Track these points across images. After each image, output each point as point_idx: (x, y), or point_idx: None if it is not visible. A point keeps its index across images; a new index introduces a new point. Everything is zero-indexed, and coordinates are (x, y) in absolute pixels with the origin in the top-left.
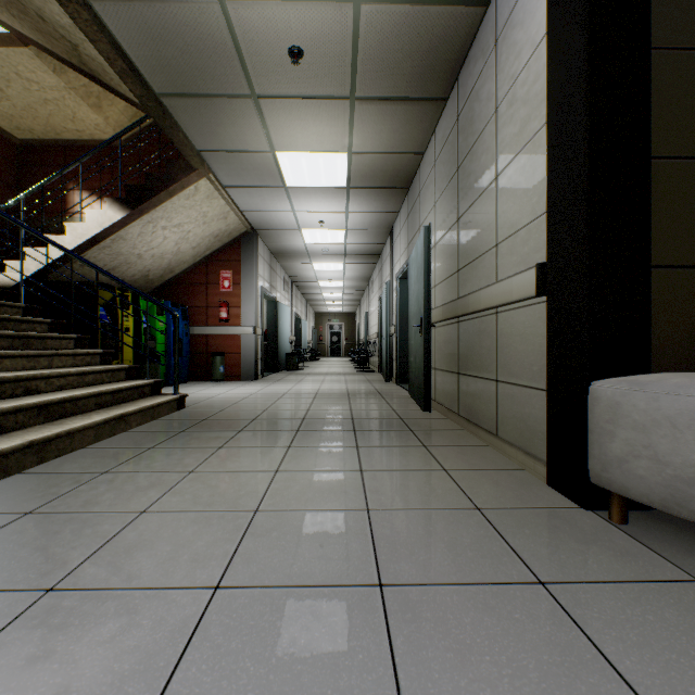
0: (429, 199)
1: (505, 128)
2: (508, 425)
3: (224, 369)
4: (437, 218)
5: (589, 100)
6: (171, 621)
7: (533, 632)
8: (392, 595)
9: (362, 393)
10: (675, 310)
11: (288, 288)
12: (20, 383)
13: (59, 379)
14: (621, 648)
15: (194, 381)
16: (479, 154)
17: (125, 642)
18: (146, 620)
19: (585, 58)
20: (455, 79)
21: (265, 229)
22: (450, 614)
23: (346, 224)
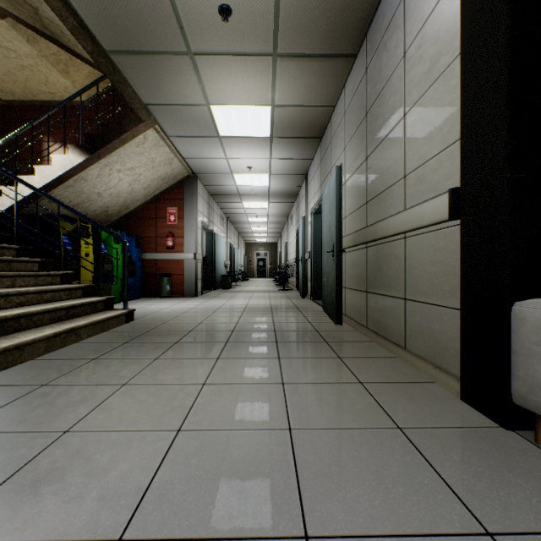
0: (339, 144)
1: (414, 69)
2: (417, 339)
3: (170, 288)
4: (346, 160)
5: (510, 21)
6: None
7: None
8: None
9: (282, 308)
10: None
11: (223, 222)
12: None
13: (18, 297)
14: None
15: (146, 297)
16: (387, 98)
17: None
18: None
19: None
20: (364, 37)
21: (204, 174)
22: None
23: (270, 169)
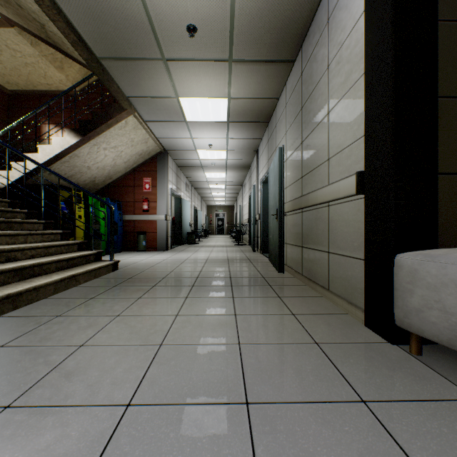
0: (282, 129)
1: (334, 79)
2: (337, 283)
3: (145, 243)
4: (287, 142)
5: (394, 56)
6: (92, 433)
7: (359, 442)
8: (255, 411)
9: (237, 259)
10: (455, 203)
11: (189, 189)
12: (3, 254)
13: (31, 251)
14: (425, 456)
15: (126, 251)
16: (316, 98)
17: (56, 450)
18: (74, 432)
19: (392, 27)
20: (300, 47)
21: (173, 150)
22: (297, 427)
23: (227, 146)
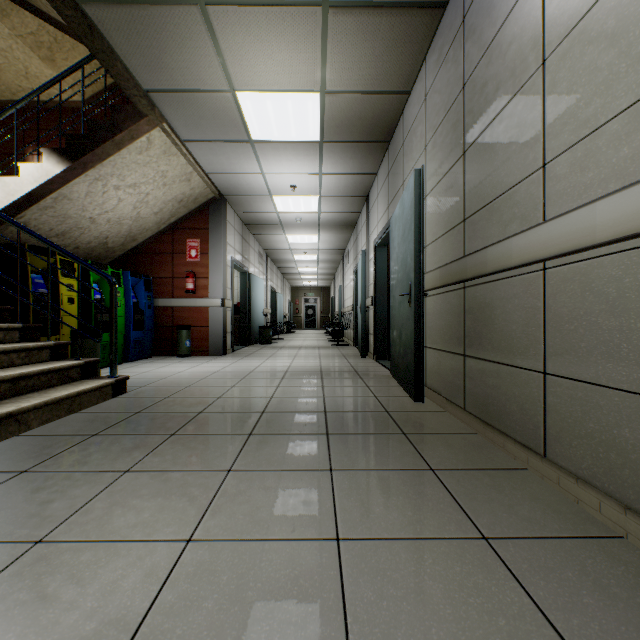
0: (417, 144)
1: None
2: (574, 447)
3: (190, 343)
4: (428, 163)
5: None
6: None
7: None
8: None
9: (336, 372)
10: None
11: (262, 261)
12: None
13: None
14: None
15: (159, 356)
16: (505, 46)
17: None
18: None
19: None
20: None
21: (234, 195)
22: None
23: (320, 189)
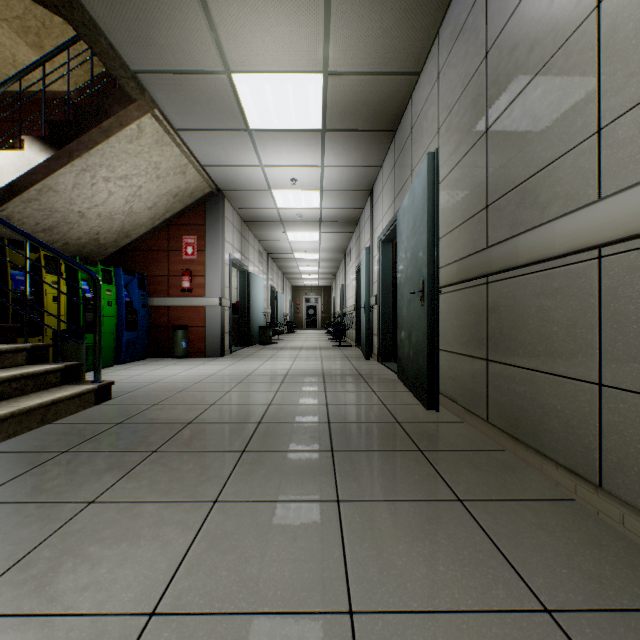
0: (428, 128)
1: None
2: None
3: (186, 344)
4: (442, 147)
5: None
6: None
7: None
8: None
9: (340, 375)
10: None
11: (262, 259)
12: None
13: None
14: None
15: (154, 358)
16: None
17: None
18: None
19: None
20: None
21: (232, 190)
22: None
23: (322, 183)
